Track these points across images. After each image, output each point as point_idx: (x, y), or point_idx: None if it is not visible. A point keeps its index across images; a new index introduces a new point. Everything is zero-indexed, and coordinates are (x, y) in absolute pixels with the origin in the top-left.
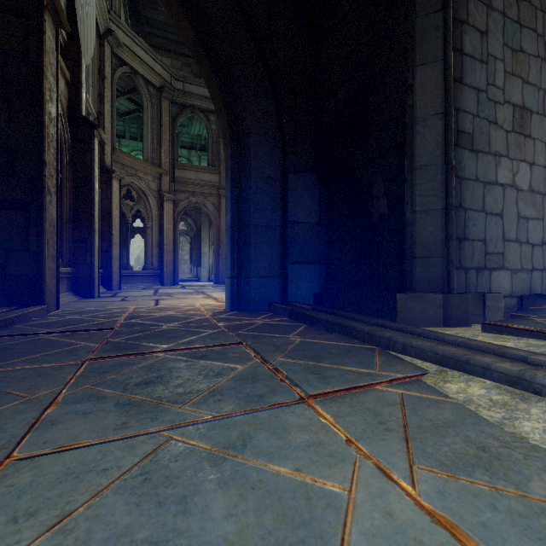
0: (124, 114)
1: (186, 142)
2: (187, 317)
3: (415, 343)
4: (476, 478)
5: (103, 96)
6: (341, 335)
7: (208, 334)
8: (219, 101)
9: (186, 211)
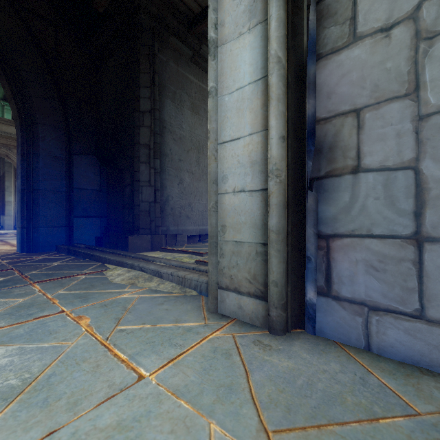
0: None
1: None
2: None
3: (112, 258)
4: (78, 291)
5: None
6: (89, 260)
7: None
8: (9, 93)
9: None
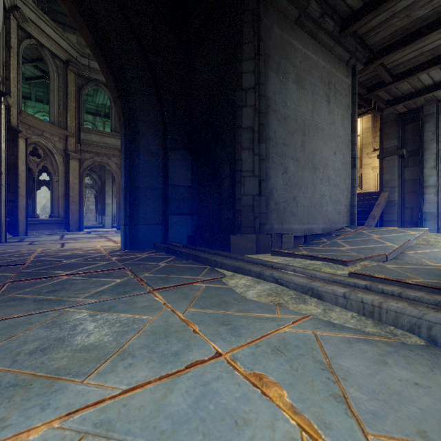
0: (30, 79)
1: (91, 108)
2: (88, 255)
3: (225, 262)
4: (212, 309)
5: (9, 64)
6: (193, 261)
7: (102, 264)
8: (115, 93)
9: (91, 167)
